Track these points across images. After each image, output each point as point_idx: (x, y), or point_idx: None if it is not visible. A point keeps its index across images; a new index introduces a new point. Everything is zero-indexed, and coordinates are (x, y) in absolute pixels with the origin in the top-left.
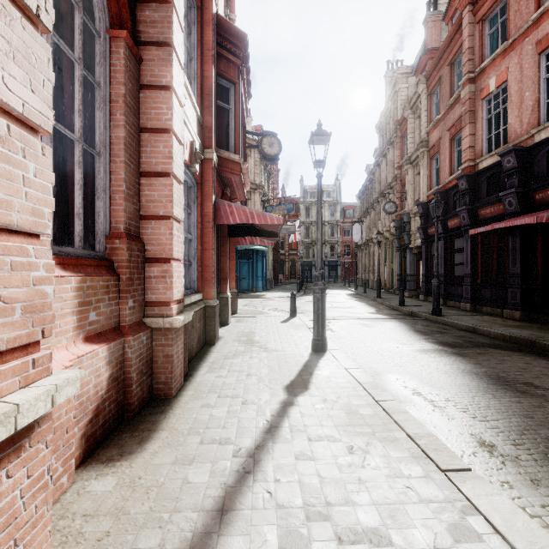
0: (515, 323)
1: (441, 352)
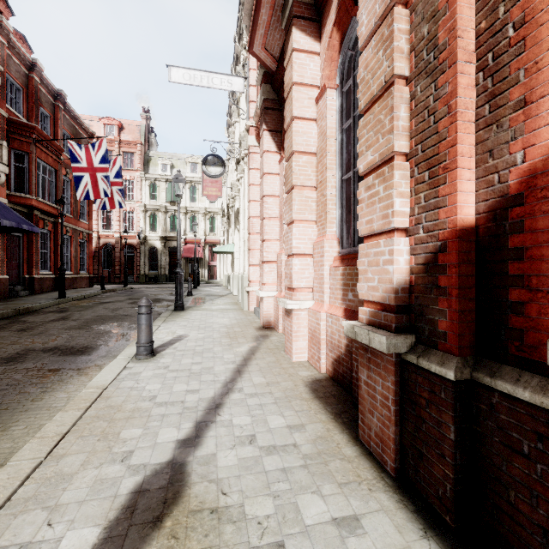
0: None
1: None
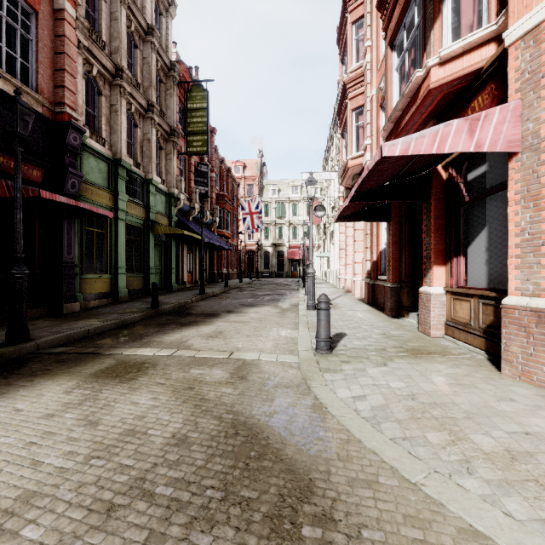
0: (45, 322)
1: (234, 312)
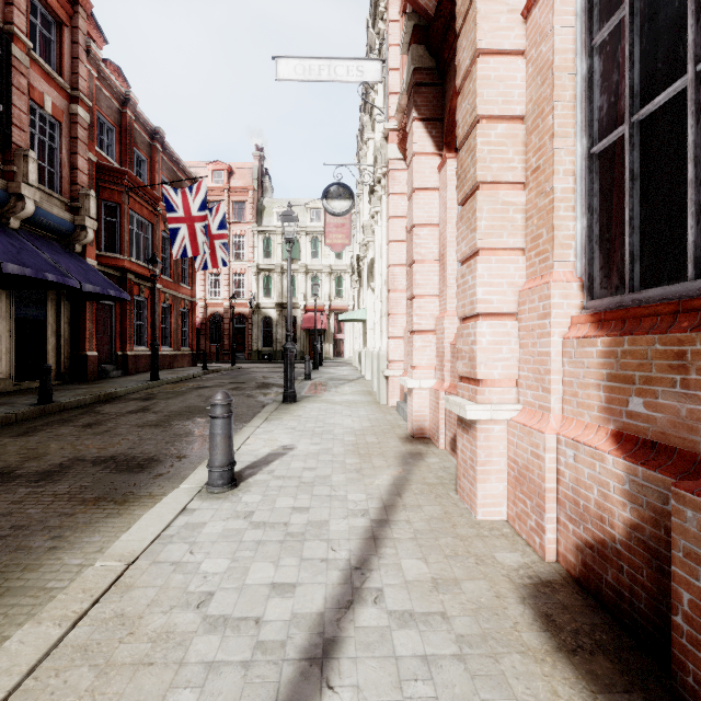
0: None
1: None
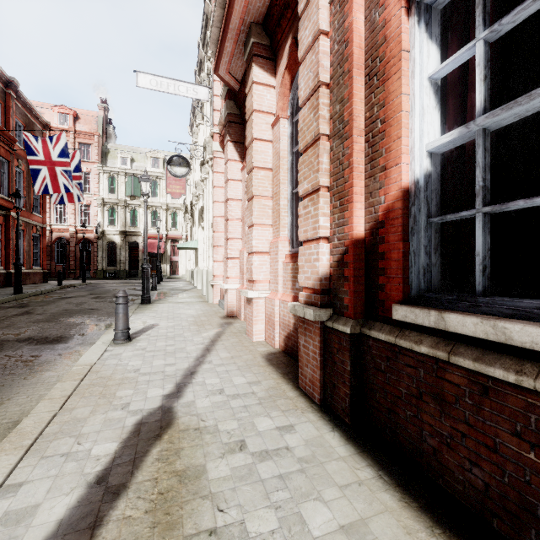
0: None
1: None
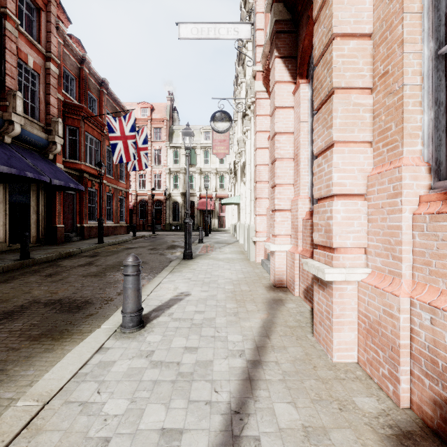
0: None
1: None
